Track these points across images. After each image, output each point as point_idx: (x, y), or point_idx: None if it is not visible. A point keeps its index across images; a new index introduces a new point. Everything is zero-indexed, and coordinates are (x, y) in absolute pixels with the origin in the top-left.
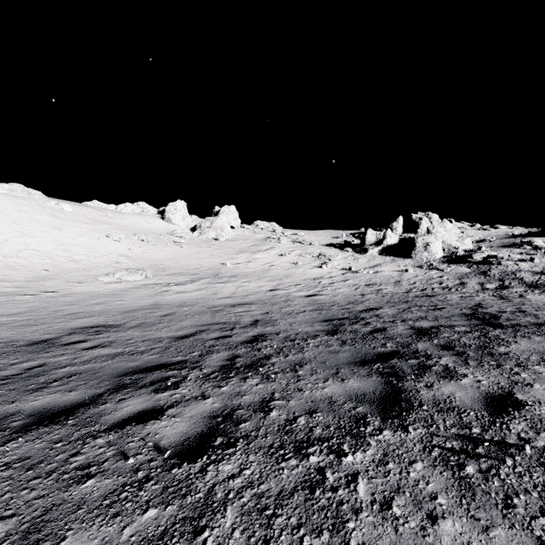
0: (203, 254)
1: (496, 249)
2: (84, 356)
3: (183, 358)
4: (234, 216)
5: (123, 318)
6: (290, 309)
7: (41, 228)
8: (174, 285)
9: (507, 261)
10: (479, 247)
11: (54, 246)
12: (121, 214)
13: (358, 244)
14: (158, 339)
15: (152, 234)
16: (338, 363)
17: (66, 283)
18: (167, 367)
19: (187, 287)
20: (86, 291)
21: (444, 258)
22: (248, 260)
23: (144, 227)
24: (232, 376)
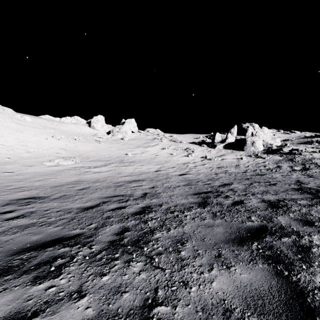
0: (113, 148)
1: (296, 145)
2: (2, 227)
3: (80, 231)
4: (134, 125)
5: (51, 191)
6: (169, 184)
7: (8, 131)
8: (93, 168)
9: (305, 152)
10: (286, 144)
11: (16, 142)
12: (63, 123)
13: (210, 142)
14: (69, 209)
15: (82, 136)
16: (216, 240)
17: (21, 166)
18: (62, 242)
19: (102, 169)
20: (33, 172)
21: (264, 150)
22: (142, 151)
23: (77, 131)
24: (117, 258)
